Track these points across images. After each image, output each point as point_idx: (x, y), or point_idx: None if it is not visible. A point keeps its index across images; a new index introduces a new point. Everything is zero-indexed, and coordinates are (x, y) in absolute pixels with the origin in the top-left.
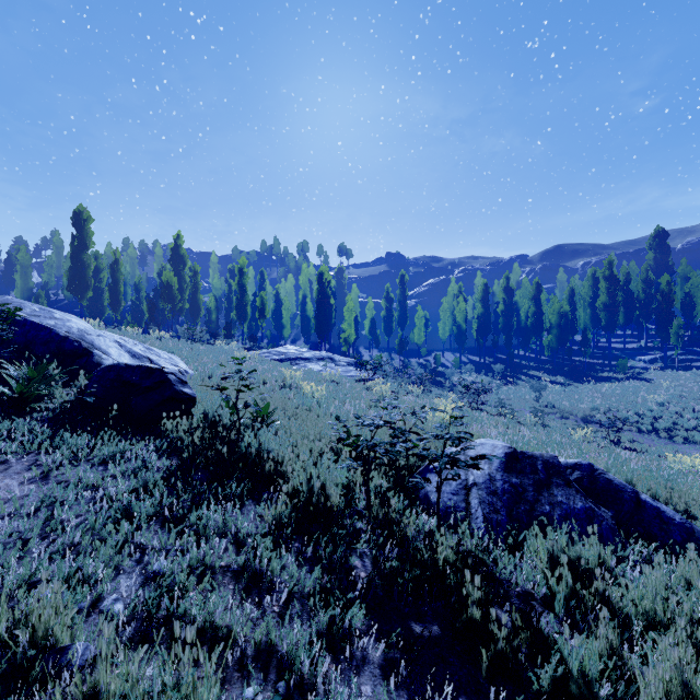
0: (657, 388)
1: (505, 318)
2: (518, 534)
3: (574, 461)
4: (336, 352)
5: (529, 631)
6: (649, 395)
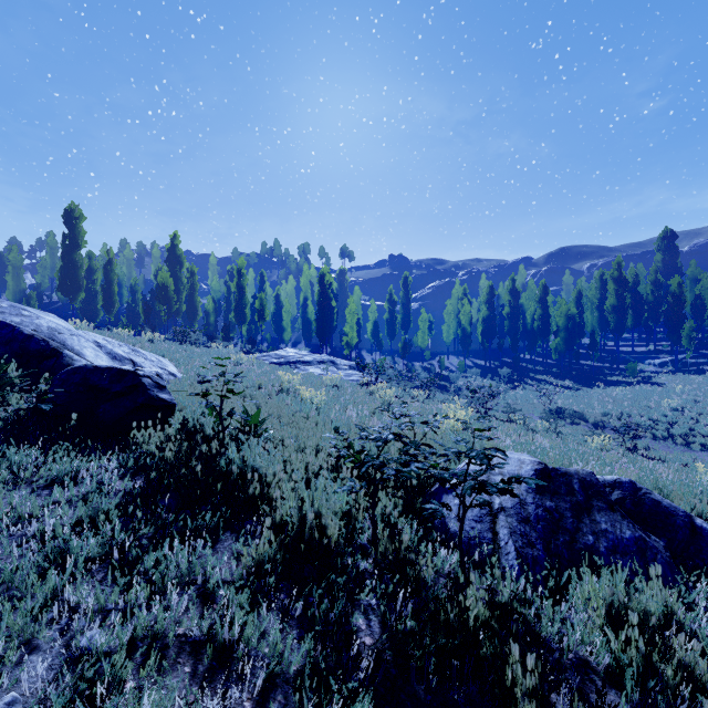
0: (670, 393)
1: (511, 321)
2: (560, 573)
3: (613, 477)
4: (338, 356)
5: None
6: (662, 400)
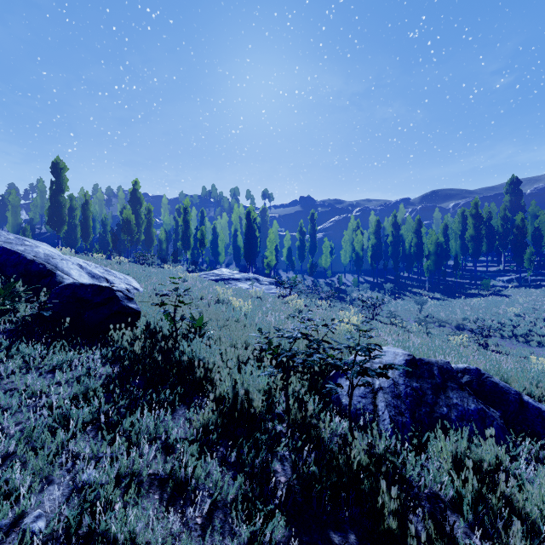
0: (515, 302)
1: (393, 247)
2: (421, 434)
3: (464, 366)
4: (260, 274)
5: (445, 542)
6: (508, 308)
